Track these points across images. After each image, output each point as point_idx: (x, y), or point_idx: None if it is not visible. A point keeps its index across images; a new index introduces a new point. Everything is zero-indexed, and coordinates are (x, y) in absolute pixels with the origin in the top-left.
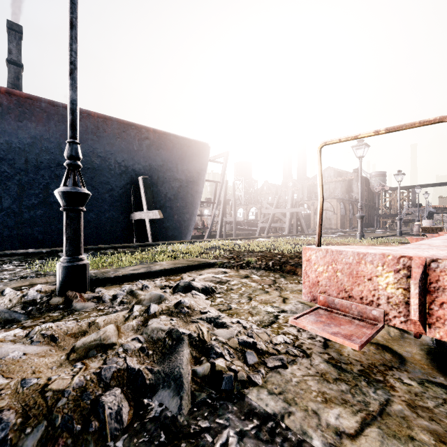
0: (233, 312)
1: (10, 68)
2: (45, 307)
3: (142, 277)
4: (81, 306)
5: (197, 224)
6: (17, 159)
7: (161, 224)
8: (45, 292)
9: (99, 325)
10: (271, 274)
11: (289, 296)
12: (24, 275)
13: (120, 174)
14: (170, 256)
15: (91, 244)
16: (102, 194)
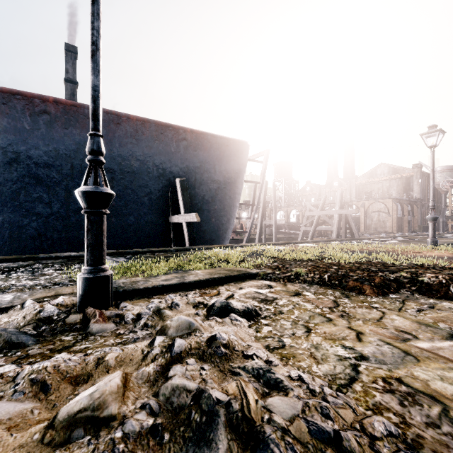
0: (288, 353)
1: (67, 86)
2: (60, 327)
3: (174, 289)
4: (98, 329)
5: (235, 227)
6: (64, 165)
7: (199, 227)
8: (66, 307)
9: (109, 365)
10: (328, 291)
11: (364, 329)
12: (57, 281)
13: (158, 177)
14: (207, 263)
15: (131, 247)
16: (141, 197)
